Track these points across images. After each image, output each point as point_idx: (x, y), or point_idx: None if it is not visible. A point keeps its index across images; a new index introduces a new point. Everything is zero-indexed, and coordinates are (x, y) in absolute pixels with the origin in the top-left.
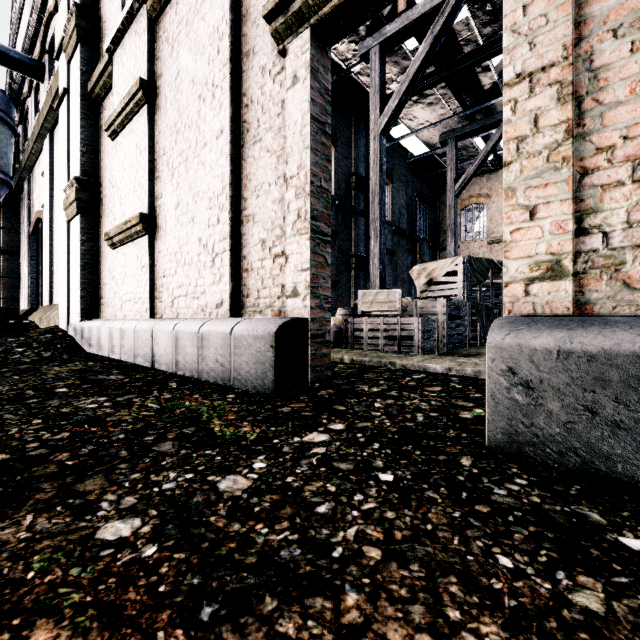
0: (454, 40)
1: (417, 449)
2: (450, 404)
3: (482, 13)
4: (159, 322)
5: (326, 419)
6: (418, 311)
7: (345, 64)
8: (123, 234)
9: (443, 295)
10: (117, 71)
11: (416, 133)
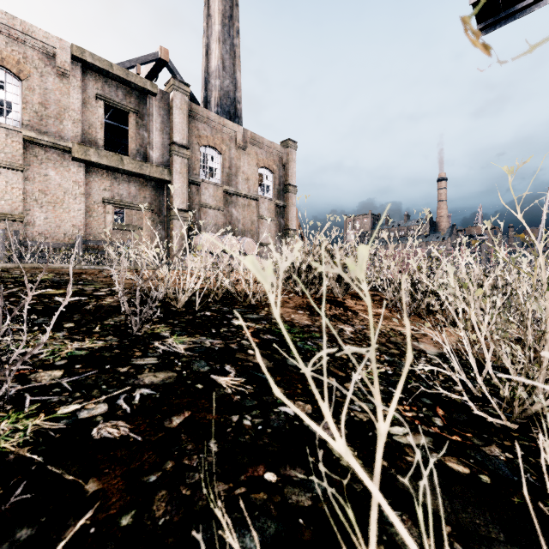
0: None
1: None
2: None
3: None
4: (53, 257)
5: None
6: None
7: None
8: None
9: None
10: None
11: None
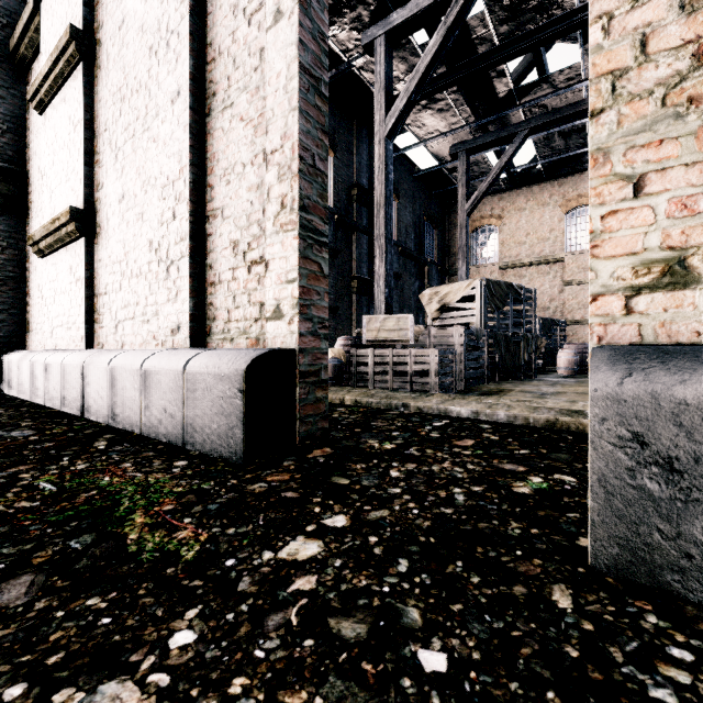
0: (468, 37)
1: (472, 570)
2: (494, 469)
3: (499, 8)
4: (93, 354)
5: (320, 505)
6: (432, 341)
7: (346, 56)
8: (51, 237)
9: (456, 323)
10: (46, 22)
11: (425, 143)
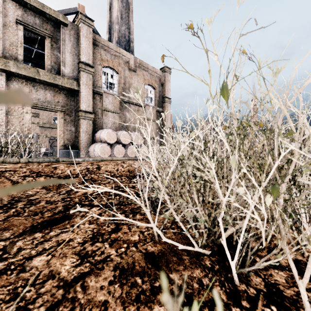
0: None
1: None
2: None
3: None
4: None
5: None
6: None
7: None
8: None
9: None
10: None
11: None
